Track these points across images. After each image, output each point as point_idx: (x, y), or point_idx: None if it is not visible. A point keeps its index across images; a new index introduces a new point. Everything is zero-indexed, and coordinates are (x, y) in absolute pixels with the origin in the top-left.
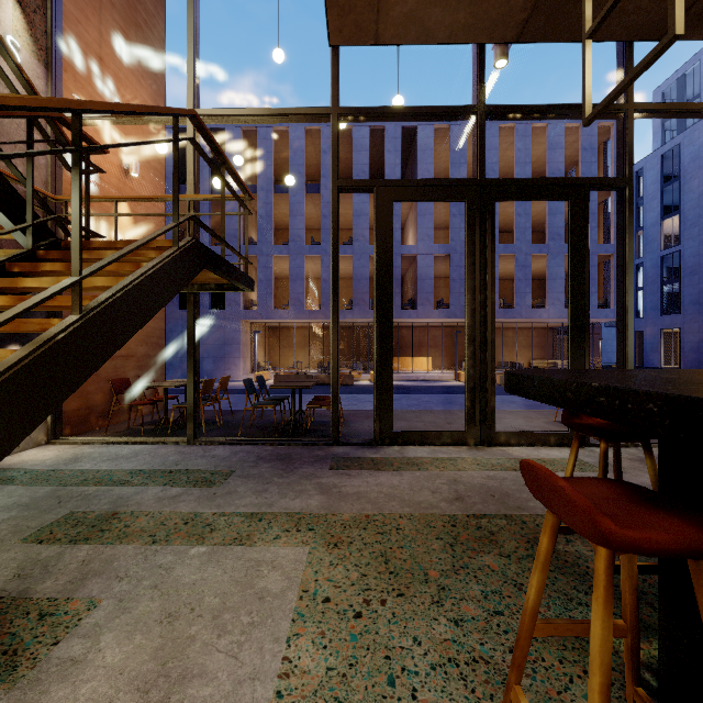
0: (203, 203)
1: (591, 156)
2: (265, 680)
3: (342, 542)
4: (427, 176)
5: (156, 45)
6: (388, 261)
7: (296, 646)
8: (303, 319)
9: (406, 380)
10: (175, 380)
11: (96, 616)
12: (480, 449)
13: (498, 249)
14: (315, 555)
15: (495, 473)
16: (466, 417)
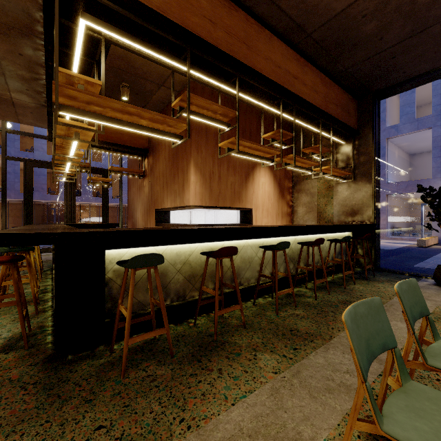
0: None
1: None
2: None
3: None
4: None
5: None
6: (31, 188)
7: None
8: None
9: None
10: None
11: None
12: None
13: None
14: None
15: None
16: None
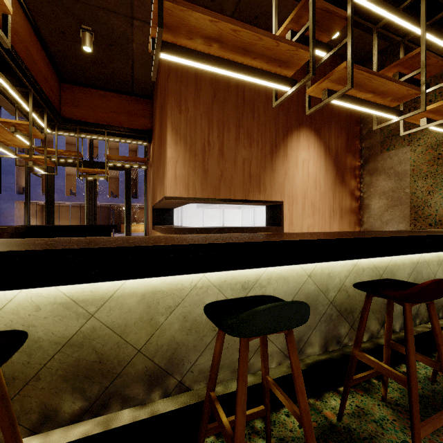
0: None
1: None
2: None
3: None
4: None
5: None
6: (52, 188)
7: None
8: (64, 201)
9: None
10: None
11: None
12: None
13: None
14: None
15: None
16: None
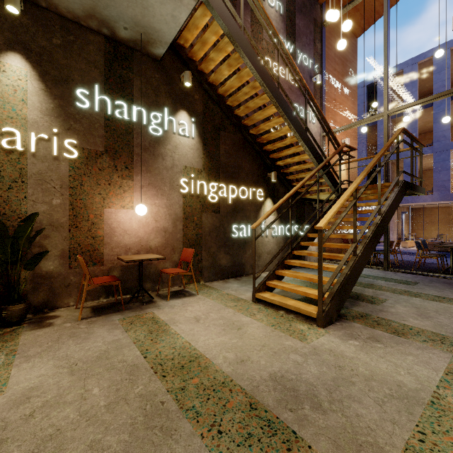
0: (362, 134)
1: None
2: None
3: None
4: None
5: (353, 75)
6: None
7: None
8: (448, 200)
9: None
10: None
11: (389, 302)
12: None
13: None
14: None
15: None
16: None
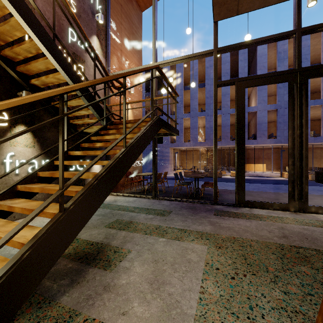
0: None
1: None
2: (194, 292)
3: (222, 246)
4: (263, 69)
5: (139, 39)
6: (242, 117)
7: (205, 283)
8: (197, 146)
9: (251, 176)
10: (146, 173)
11: (131, 255)
12: (298, 214)
13: (309, 103)
14: (210, 250)
15: (308, 227)
16: (288, 196)
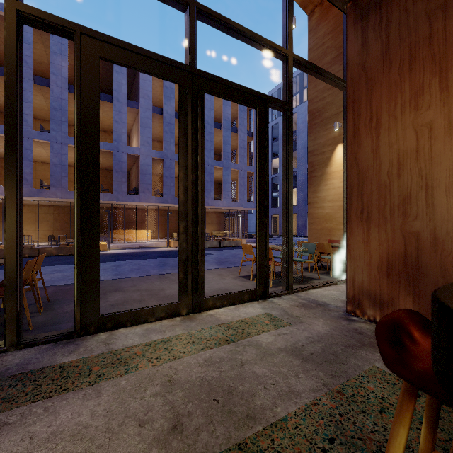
0: None
1: (244, 115)
2: None
3: None
4: (147, 99)
5: None
6: (93, 123)
7: None
8: (30, 196)
9: (131, 248)
10: None
11: None
12: (192, 318)
13: None
14: None
15: (212, 353)
16: (179, 289)
